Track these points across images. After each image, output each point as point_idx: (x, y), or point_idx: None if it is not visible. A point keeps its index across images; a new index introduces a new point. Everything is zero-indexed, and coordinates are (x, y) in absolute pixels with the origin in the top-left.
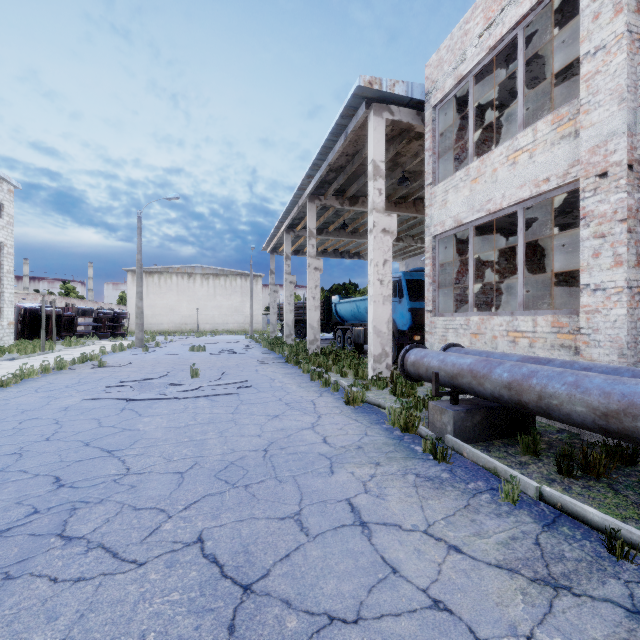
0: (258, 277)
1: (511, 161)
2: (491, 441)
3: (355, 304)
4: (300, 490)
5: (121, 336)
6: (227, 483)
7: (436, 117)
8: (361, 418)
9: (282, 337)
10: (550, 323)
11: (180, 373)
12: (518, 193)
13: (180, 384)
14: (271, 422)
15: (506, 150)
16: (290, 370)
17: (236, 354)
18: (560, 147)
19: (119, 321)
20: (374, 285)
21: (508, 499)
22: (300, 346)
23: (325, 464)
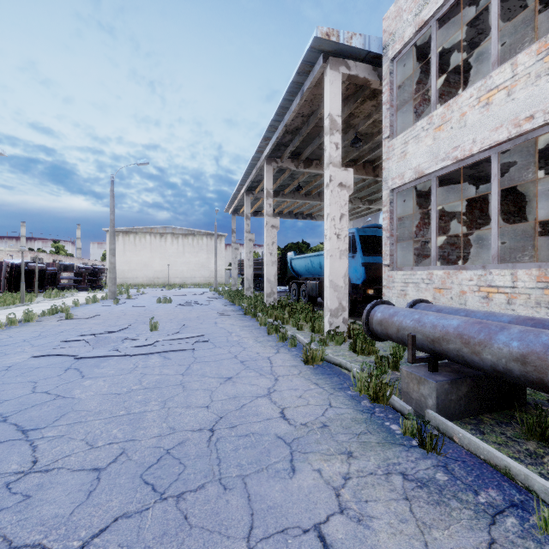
0: (222, 236)
1: (483, 102)
2: (478, 416)
3: (309, 259)
4: (250, 506)
5: (99, 289)
6: (154, 491)
7: (394, 69)
8: (322, 381)
9: (242, 290)
10: (535, 277)
11: (141, 326)
12: (492, 136)
13: (137, 338)
14: (223, 387)
15: (477, 91)
16: (248, 322)
17: (199, 306)
18: (548, 78)
19: (98, 275)
20: (331, 239)
21: (548, 531)
22: (258, 298)
23: (284, 455)
